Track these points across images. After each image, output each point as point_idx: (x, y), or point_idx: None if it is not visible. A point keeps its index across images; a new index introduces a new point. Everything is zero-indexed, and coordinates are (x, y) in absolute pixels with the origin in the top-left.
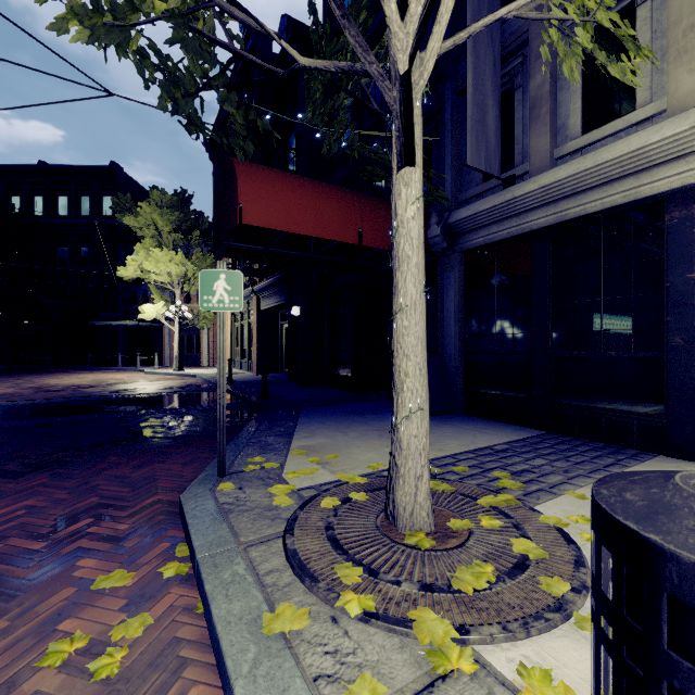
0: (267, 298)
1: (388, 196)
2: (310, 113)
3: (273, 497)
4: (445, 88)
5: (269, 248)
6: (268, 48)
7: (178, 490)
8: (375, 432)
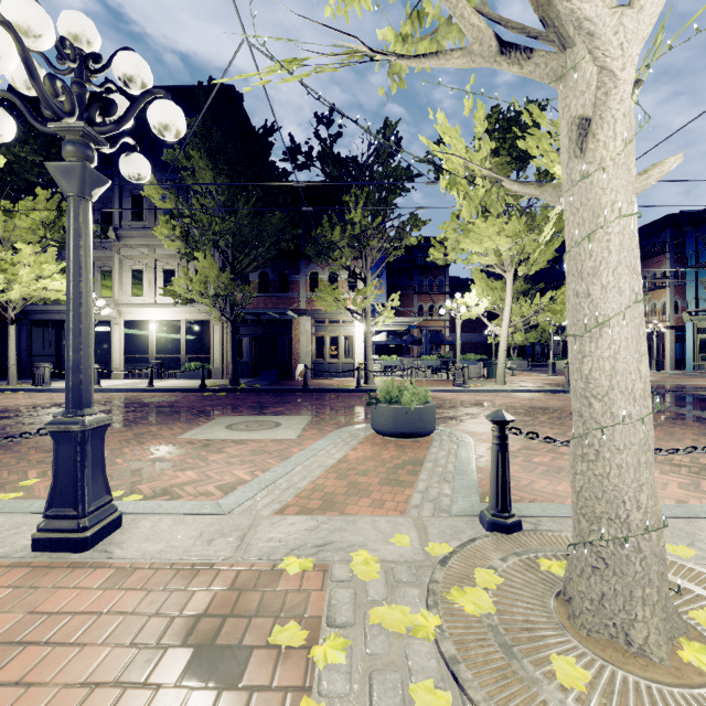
0: None
1: None
2: None
3: None
4: None
5: None
6: None
7: None
8: None
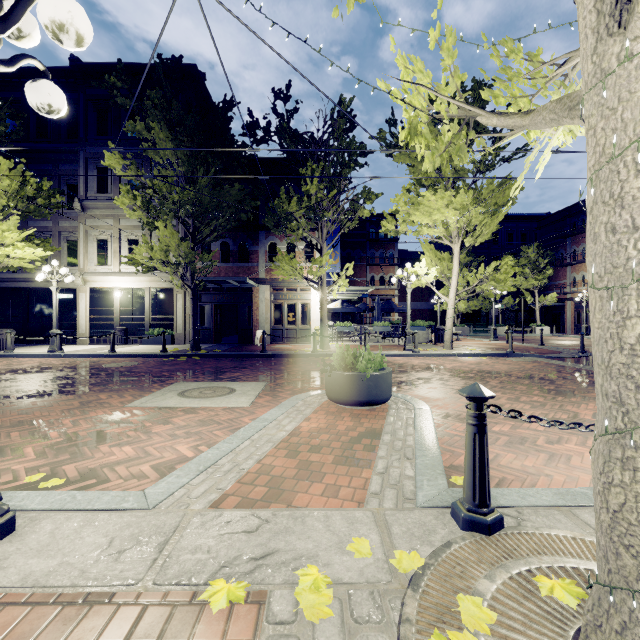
0: None
1: None
2: None
3: None
4: None
5: None
6: None
7: None
8: None
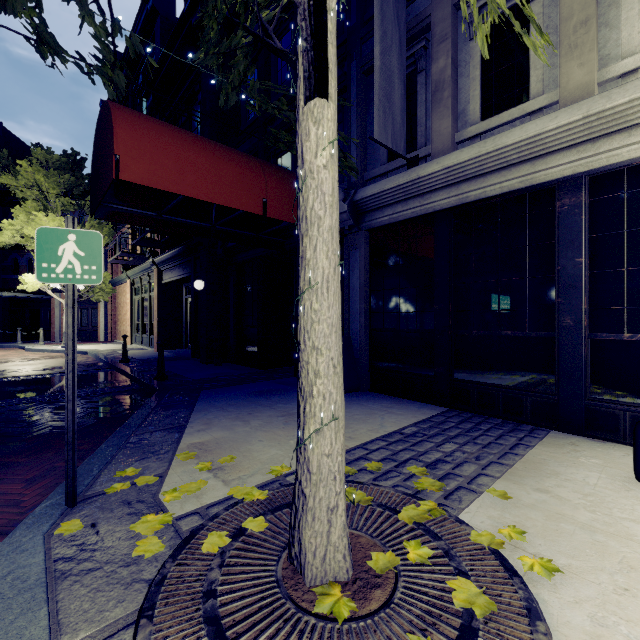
0: (170, 270)
1: (294, 170)
2: (202, 53)
3: (135, 542)
4: (351, 66)
5: (163, 214)
6: (171, 12)
7: (4, 530)
8: (280, 419)
